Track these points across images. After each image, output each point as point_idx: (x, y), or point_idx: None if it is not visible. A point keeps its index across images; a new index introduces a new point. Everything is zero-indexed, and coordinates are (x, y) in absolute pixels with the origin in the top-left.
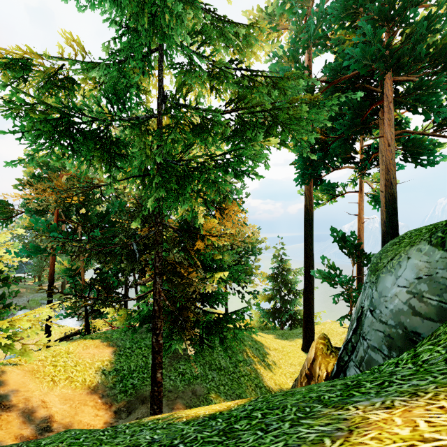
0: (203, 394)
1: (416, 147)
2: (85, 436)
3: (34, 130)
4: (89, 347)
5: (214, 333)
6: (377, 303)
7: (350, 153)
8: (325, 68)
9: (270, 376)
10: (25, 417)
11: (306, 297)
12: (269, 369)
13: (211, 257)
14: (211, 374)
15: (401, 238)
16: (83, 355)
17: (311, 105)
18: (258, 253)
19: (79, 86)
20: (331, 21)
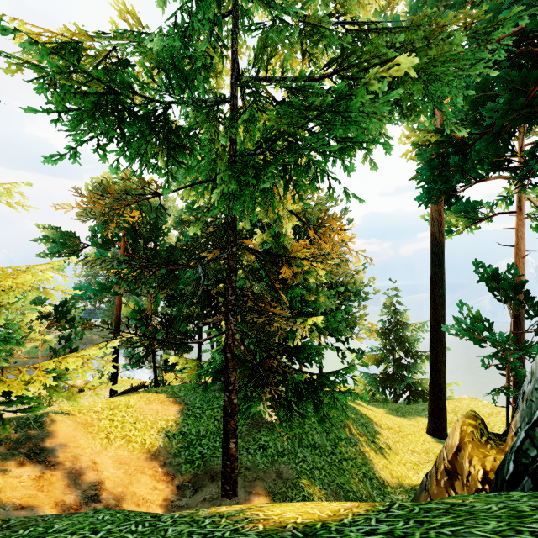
0: (291, 478)
1: None
2: (108, 529)
3: (73, 110)
4: (153, 402)
5: (306, 398)
6: None
7: (504, 154)
8: None
9: (384, 463)
10: (71, 479)
11: (433, 361)
12: (381, 454)
13: (302, 298)
14: (301, 451)
15: None
16: (145, 410)
17: None
18: (364, 298)
19: (137, 73)
20: None
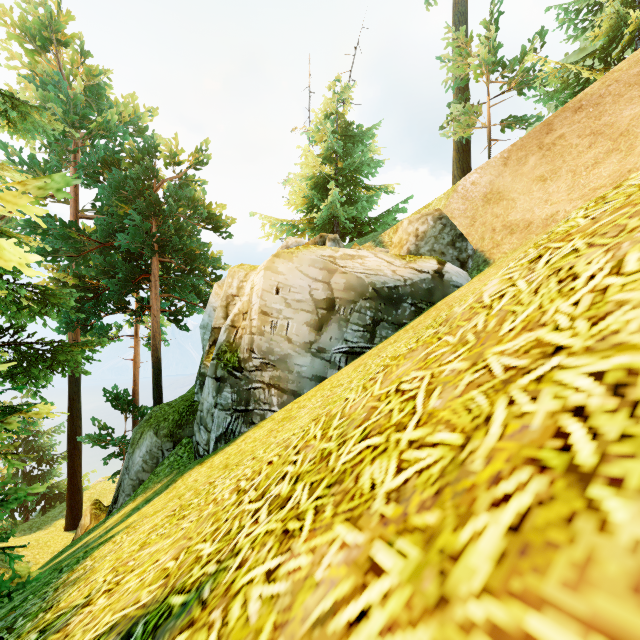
0: None
1: (178, 313)
2: None
3: None
4: None
5: None
6: (131, 468)
7: (125, 302)
8: (97, 218)
9: None
10: None
11: (71, 466)
12: None
13: None
14: None
15: (151, 416)
16: None
17: (80, 258)
18: None
19: None
20: (104, 170)
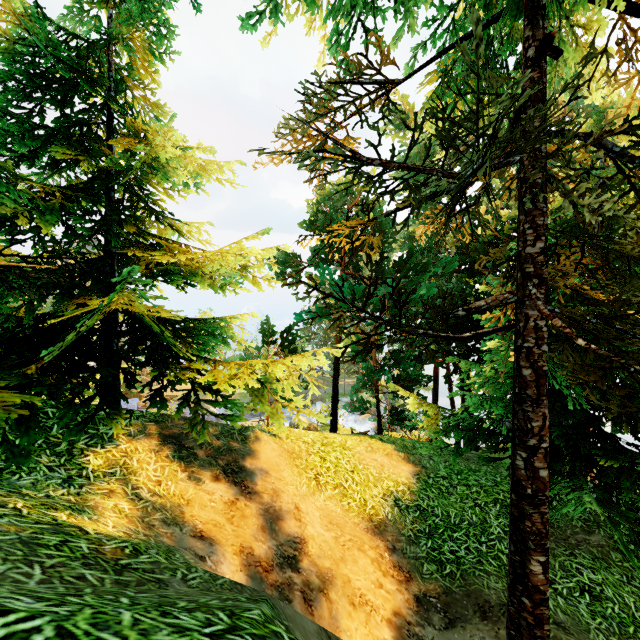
0: None
1: None
2: None
3: None
4: (376, 451)
5: None
6: None
7: None
8: None
9: None
10: (266, 520)
11: None
12: None
13: None
14: None
15: None
16: (365, 459)
17: None
18: None
19: None
20: None
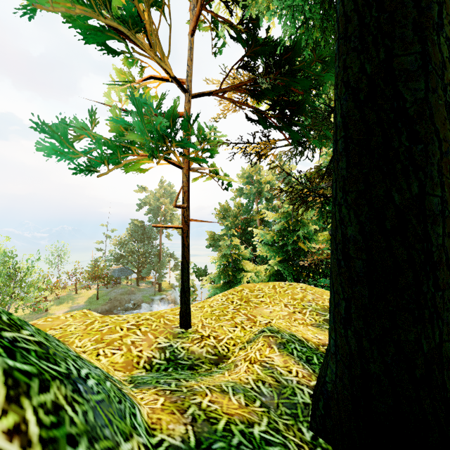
0: None
1: None
2: None
3: None
4: None
5: None
6: None
7: None
8: None
9: None
10: None
11: None
12: None
13: None
14: None
15: None
16: None
17: None
18: None
19: None
20: None
